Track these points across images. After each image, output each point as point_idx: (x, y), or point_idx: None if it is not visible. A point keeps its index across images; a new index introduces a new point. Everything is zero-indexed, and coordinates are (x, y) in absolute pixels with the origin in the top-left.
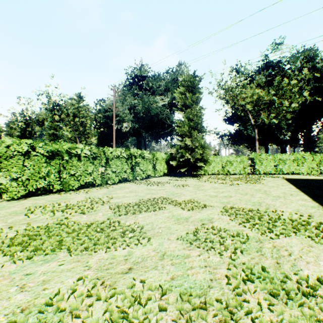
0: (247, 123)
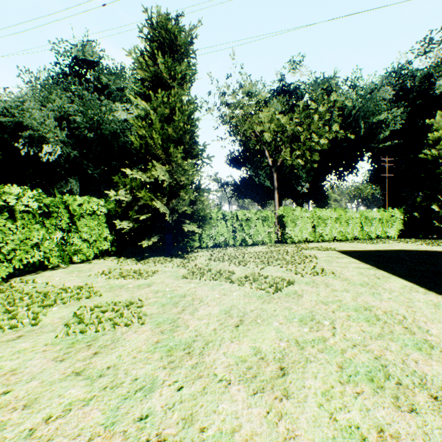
0: (258, 168)
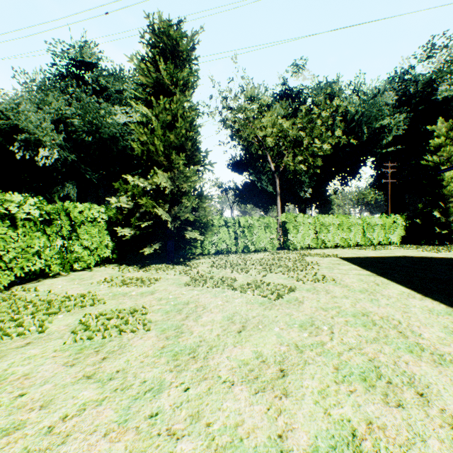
0: (261, 172)
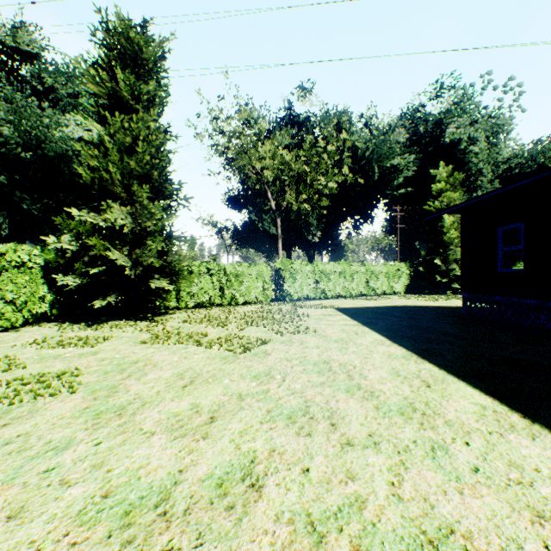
0: (263, 211)
